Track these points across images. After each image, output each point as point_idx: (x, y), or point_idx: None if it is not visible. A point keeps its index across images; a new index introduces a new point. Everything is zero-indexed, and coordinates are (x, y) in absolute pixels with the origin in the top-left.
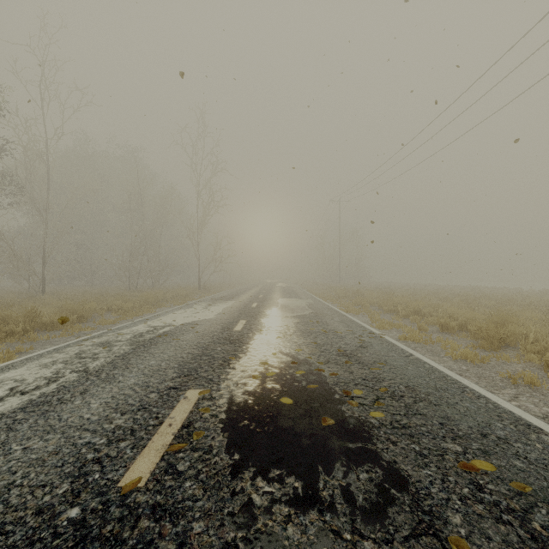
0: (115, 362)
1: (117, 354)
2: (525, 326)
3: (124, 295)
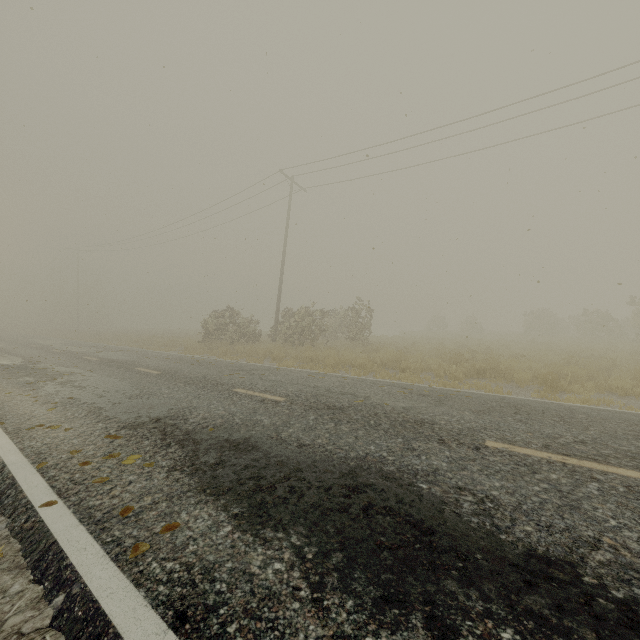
0: (6, 351)
1: None
2: (163, 339)
3: None
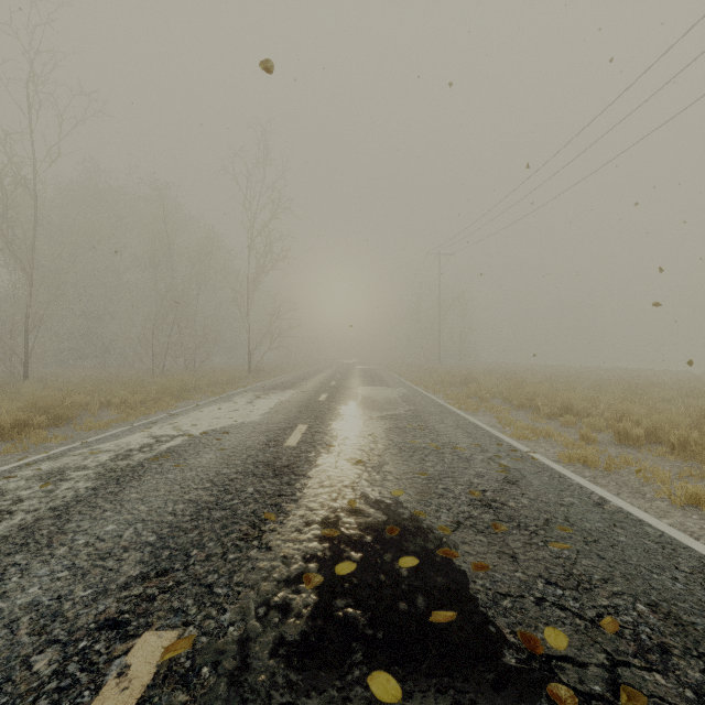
0: (36, 526)
1: (55, 503)
2: None
3: (138, 382)
